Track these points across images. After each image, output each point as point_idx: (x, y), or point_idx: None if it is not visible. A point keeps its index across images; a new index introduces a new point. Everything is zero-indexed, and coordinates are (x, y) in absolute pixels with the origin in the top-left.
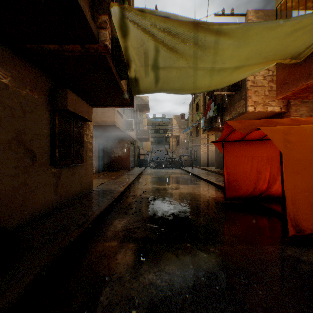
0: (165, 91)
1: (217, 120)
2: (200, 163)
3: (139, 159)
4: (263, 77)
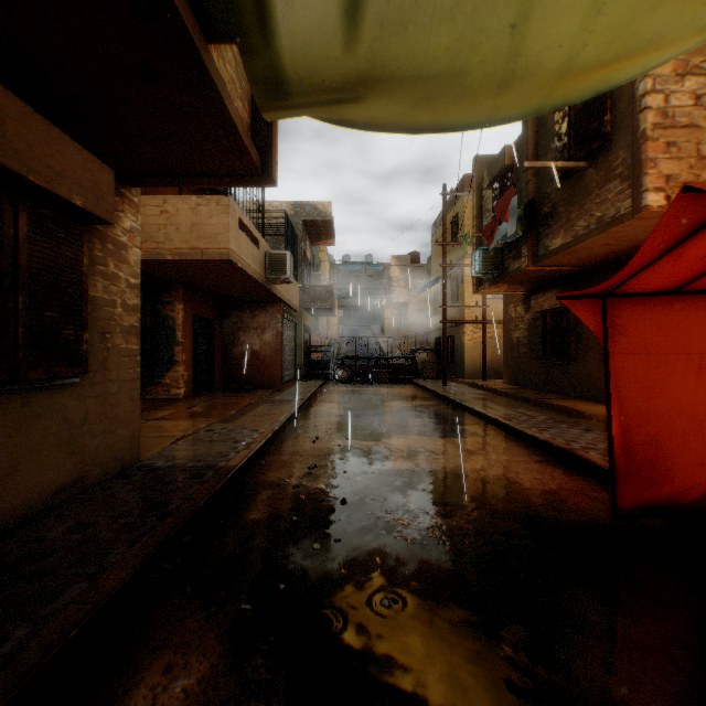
0: (385, 89)
1: (524, 249)
2: (464, 369)
3: (308, 359)
4: (695, 97)
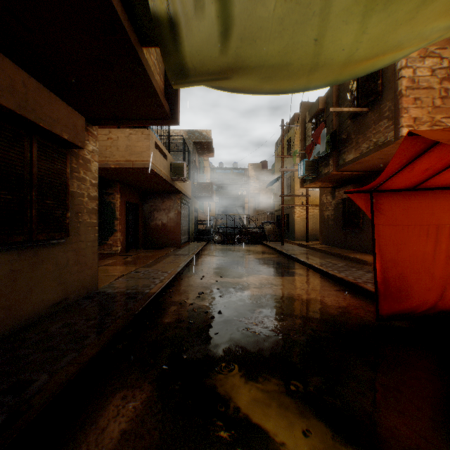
0: (244, 72)
1: (330, 161)
2: (295, 235)
3: (197, 229)
4: (431, 70)
